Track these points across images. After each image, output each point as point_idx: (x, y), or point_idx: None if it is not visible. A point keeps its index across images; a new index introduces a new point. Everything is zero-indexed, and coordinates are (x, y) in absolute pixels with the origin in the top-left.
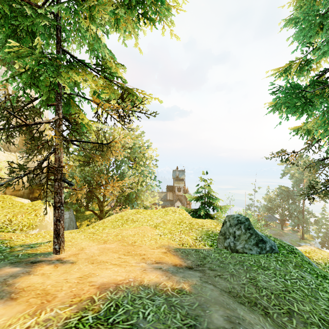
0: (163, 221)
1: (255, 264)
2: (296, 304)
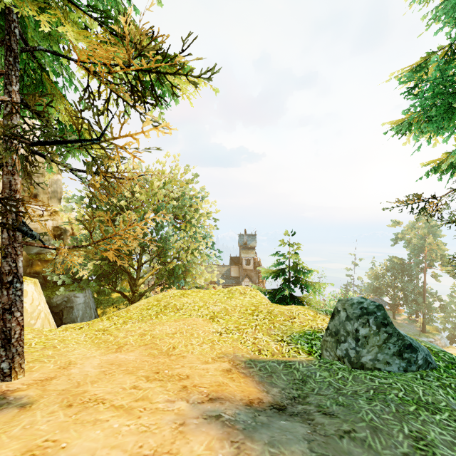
0: (224, 308)
1: (409, 399)
2: None
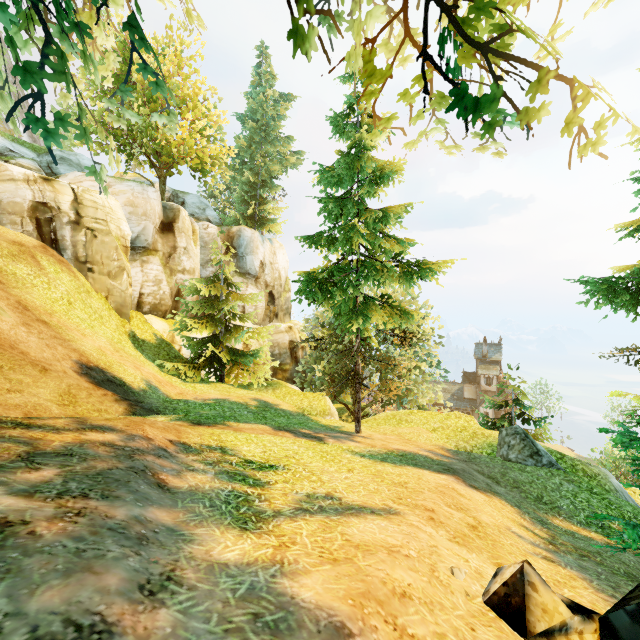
0: (441, 426)
1: (518, 468)
2: (528, 487)
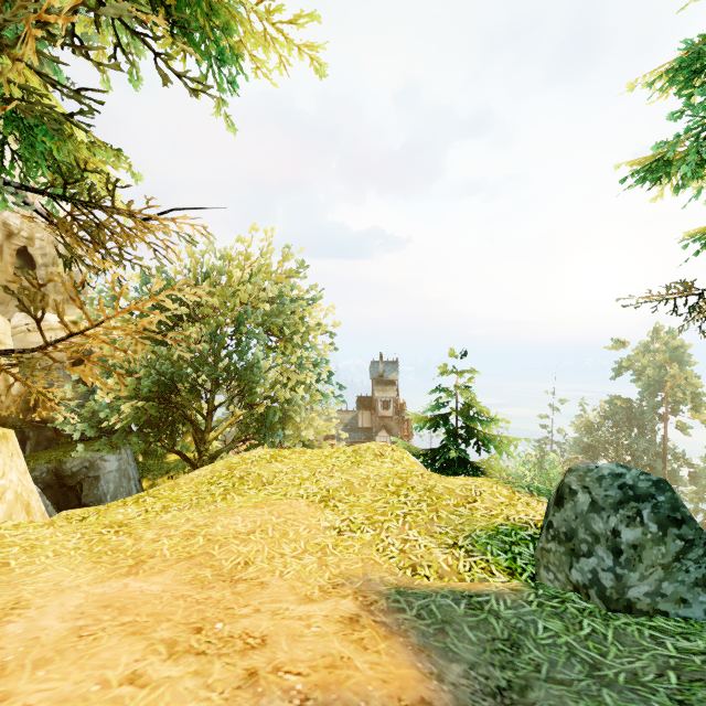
0: (347, 482)
1: None
2: None
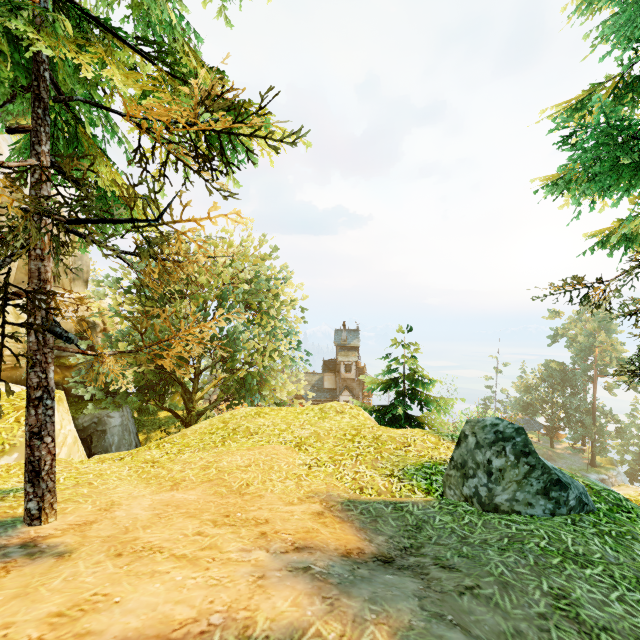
0: (315, 433)
1: (554, 549)
2: None
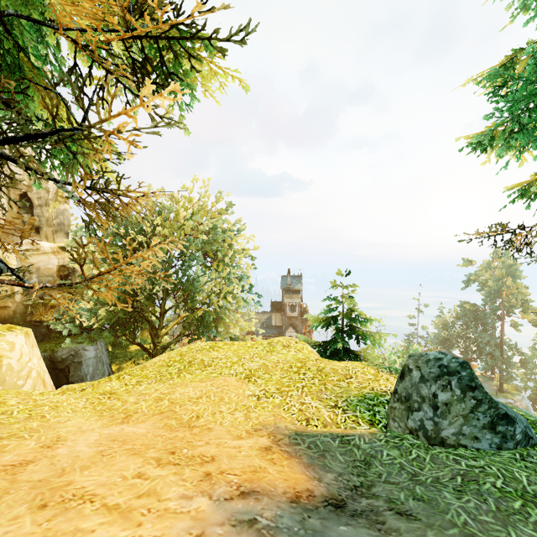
0: (263, 365)
1: (511, 490)
2: None
